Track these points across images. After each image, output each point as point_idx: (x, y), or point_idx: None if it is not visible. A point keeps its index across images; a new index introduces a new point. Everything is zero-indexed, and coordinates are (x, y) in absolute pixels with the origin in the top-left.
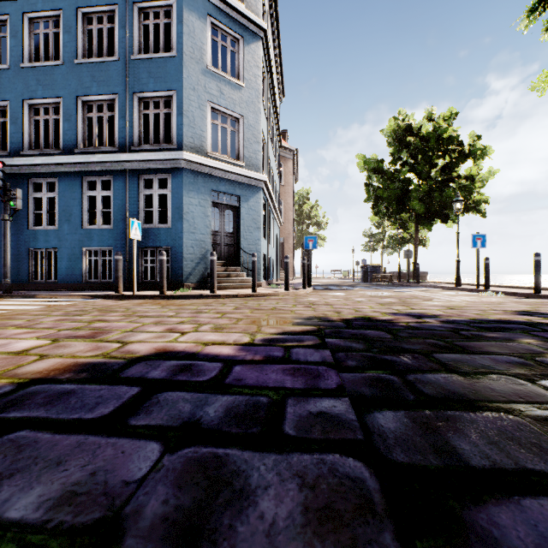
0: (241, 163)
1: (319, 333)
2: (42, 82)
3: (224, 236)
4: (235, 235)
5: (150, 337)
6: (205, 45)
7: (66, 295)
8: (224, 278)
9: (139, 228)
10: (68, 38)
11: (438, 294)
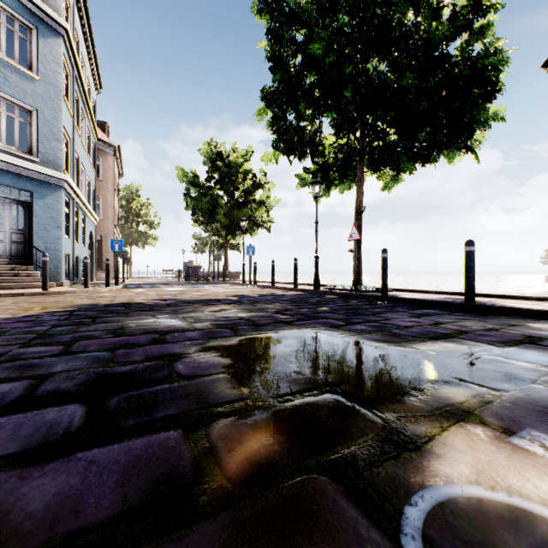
0: (34, 158)
1: (75, 310)
2: None
3: (11, 233)
4: (26, 233)
5: None
6: None
7: None
8: (10, 278)
9: None
10: None
11: (220, 288)
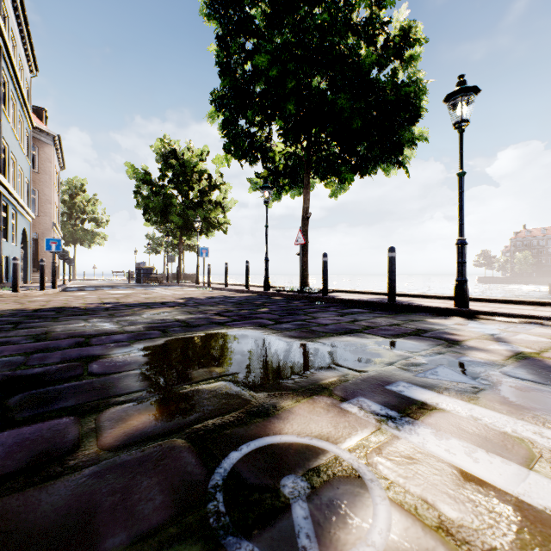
0: None
1: None
2: None
3: None
4: None
5: None
6: None
7: None
8: None
9: None
10: None
11: (172, 290)
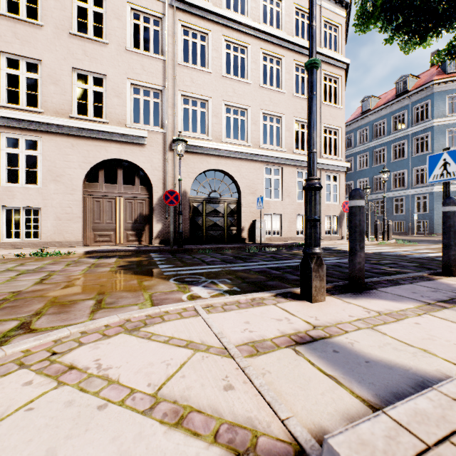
0: None
1: None
2: (378, 170)
3: None
4: None
5: (423, 239)
6: (444, 142)
7: (393, 235)
8: None
9: (416, 216)
10: (388, 155)
11: None
